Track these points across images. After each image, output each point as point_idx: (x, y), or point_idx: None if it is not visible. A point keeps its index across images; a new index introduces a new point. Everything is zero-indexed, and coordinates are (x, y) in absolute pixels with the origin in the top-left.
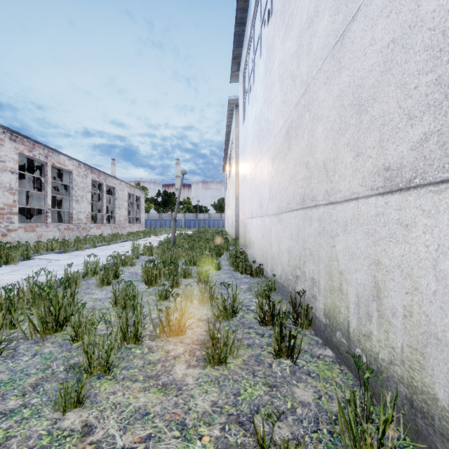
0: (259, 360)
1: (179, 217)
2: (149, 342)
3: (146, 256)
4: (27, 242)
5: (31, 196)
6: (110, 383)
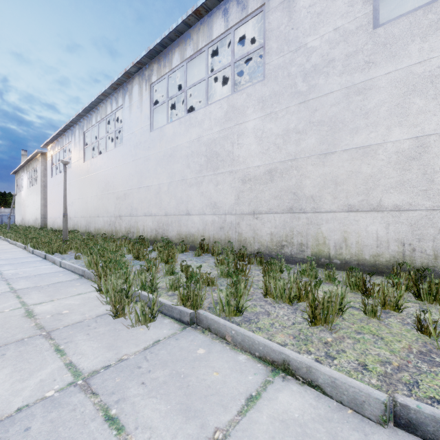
0: None
1: None
2: None
3: None
4: None
5: None
6: None
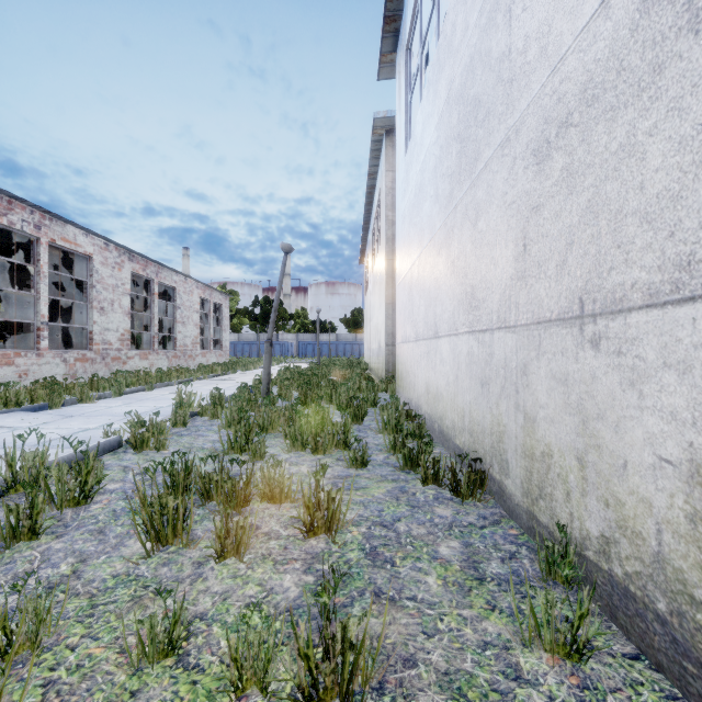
0: None
1: (289, 339)
2: None
3: (207, 418)
4: None
5: (22, 302)
6: None
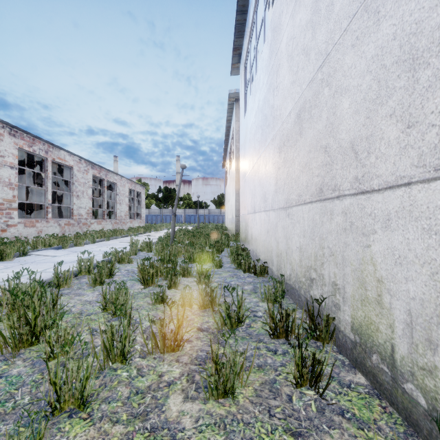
0: (275, 390)
1: (180, 212)
2: (138, 361)
3: (144, 252)
4: (26, 237)
5: (32, 192)
6: (83, 425)
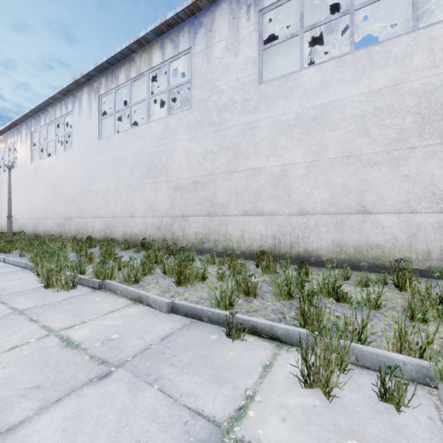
0: None
1: None
2: None
3: None
4: None
5: None
6: None
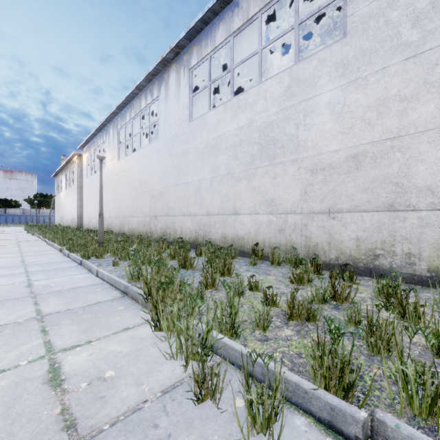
0: None
1: None
2: None
3: None
4: None
5: None
6: None
